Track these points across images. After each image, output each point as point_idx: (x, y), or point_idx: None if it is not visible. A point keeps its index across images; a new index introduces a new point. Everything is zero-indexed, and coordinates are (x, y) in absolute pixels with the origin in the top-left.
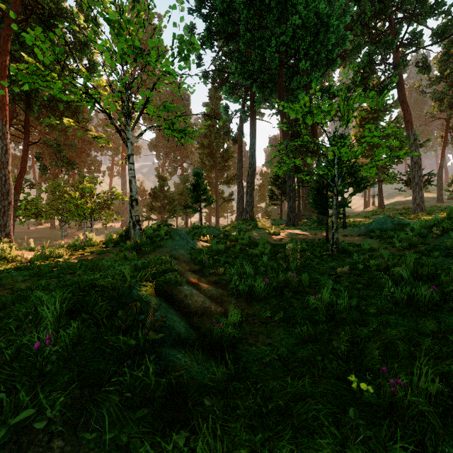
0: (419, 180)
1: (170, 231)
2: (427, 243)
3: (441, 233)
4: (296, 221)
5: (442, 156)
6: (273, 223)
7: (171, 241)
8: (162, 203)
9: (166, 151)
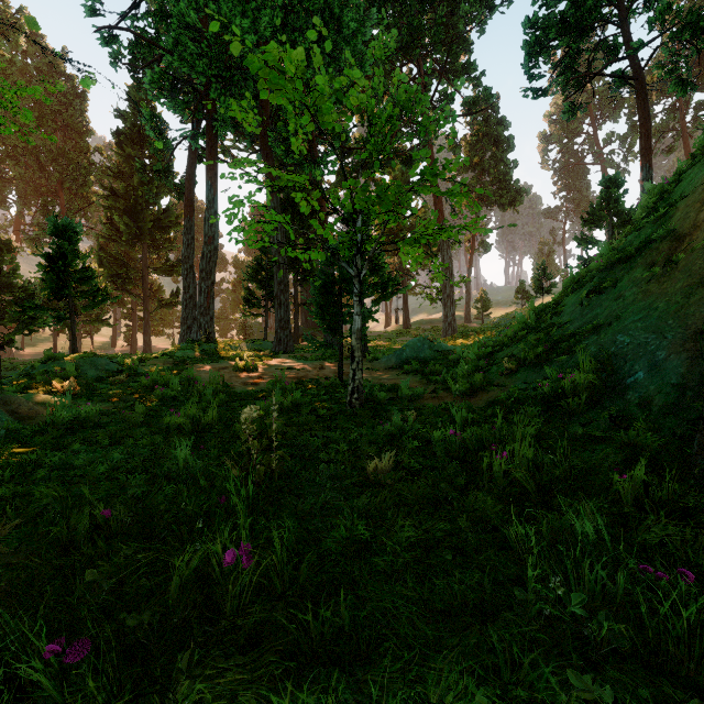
0: (451, 291)
1: None
2: (498, 384)
3: (515, 368)
4: (290, 345)
5: (470, 265)
6: (251, 347)
7: None
8: None
9: (24, 192)
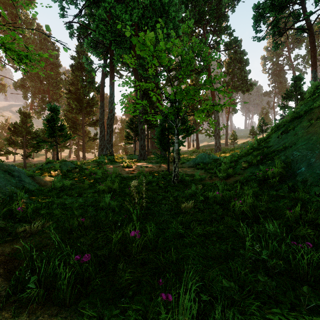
0: (218, 131)
1: None
2: (239, 173)
3: (247, 166)
4: (145, 156)
5: (227, 119)
6: (128, 157)
7: None
8: (24, 138)
9: (34, 92)
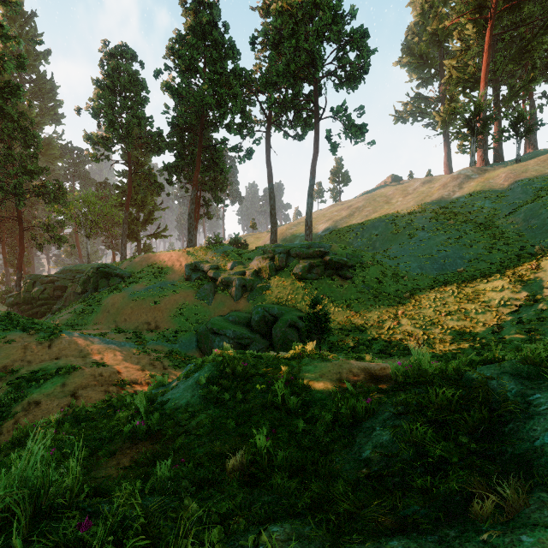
0: None
1: None
2: None
3: None
4: None
5: None
6: None
7: None
8: None
9: None
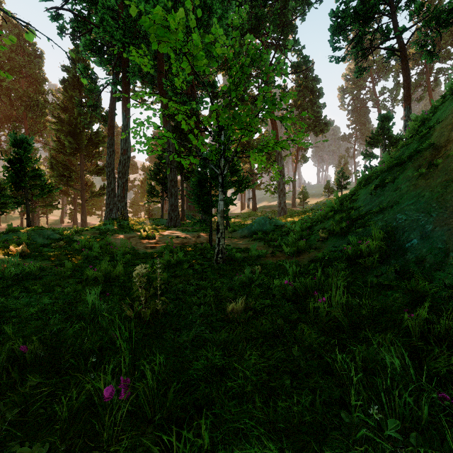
0: (283, 187)
1: None
2: (316, 247)
3: (327, 237)
4: (178, 222)
5: (295, 170)
6: (152, 223)
7: None
8: None
9: (0, 120)
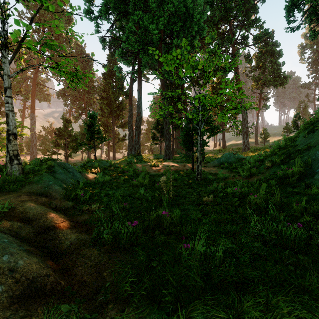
0: (246, 130)
1: (54, 166)
2: (262, 173)
3: (271, 166)
4: (171, 156)
5: (257, 116)
6: (155, 157)
7: (48, 176)
8: (66, 141)
9: (72, 100)
